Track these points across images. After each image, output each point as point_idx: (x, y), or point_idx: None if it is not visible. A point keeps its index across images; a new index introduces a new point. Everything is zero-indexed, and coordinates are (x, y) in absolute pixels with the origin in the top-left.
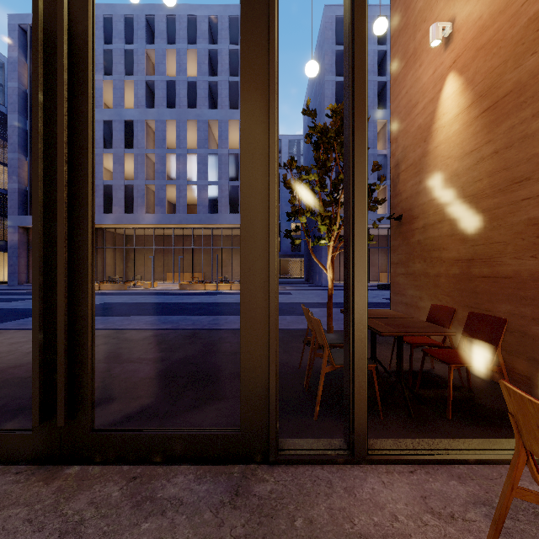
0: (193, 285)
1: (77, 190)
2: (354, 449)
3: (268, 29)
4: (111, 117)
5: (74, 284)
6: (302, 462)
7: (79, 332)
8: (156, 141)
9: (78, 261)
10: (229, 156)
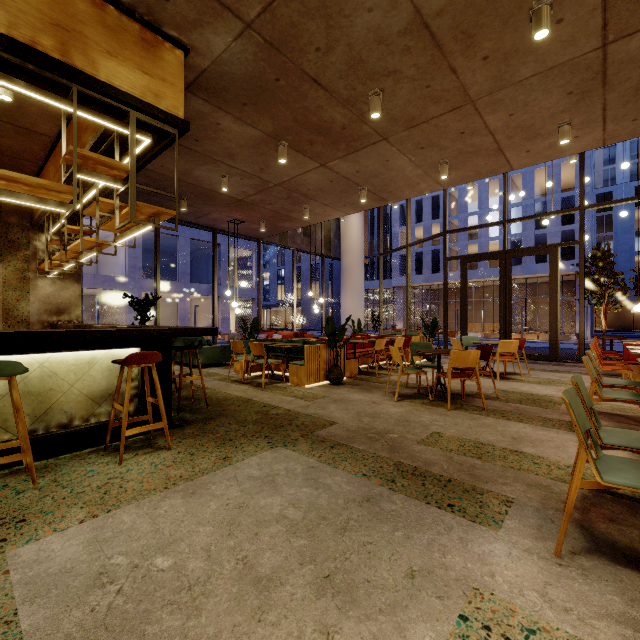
0: (497, 334)
1: (509, 304)
2: (580, 360)
3: (556, 268)
4: (421, 197)
5: (508, 323)
6: (565, 362)
7: (509, 332)
8: (458, 207)
9: (509, 318)
10: (534, 204)
